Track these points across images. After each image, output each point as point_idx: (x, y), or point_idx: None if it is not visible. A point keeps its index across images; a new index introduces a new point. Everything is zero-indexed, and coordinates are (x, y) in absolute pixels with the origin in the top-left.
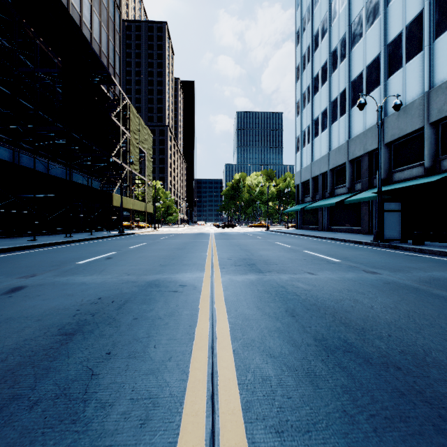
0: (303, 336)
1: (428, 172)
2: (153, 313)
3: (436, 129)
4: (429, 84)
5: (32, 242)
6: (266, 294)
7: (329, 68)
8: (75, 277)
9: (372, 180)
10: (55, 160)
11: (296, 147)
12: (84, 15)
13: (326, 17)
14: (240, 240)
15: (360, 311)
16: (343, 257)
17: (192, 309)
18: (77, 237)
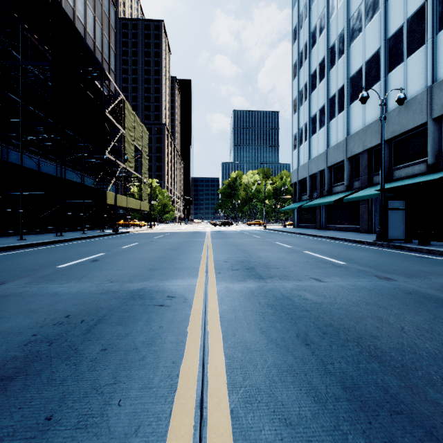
0: (326, 381)
1: (431, 169)
2: (128, 341)
3: (440, 125)
4: (432, 79)
5: (18, 241)
6: (270, 309)
7: (327, 65)
8: (48, 285)
9: (372, 178)
10: (47, 156)
11: (293, 144)
12: (78, 9)
13: (324, 13)
14: (237, 239)
15: (390, 336)
16: (348, 259)
17: (179, 332)
18: (68, 236)
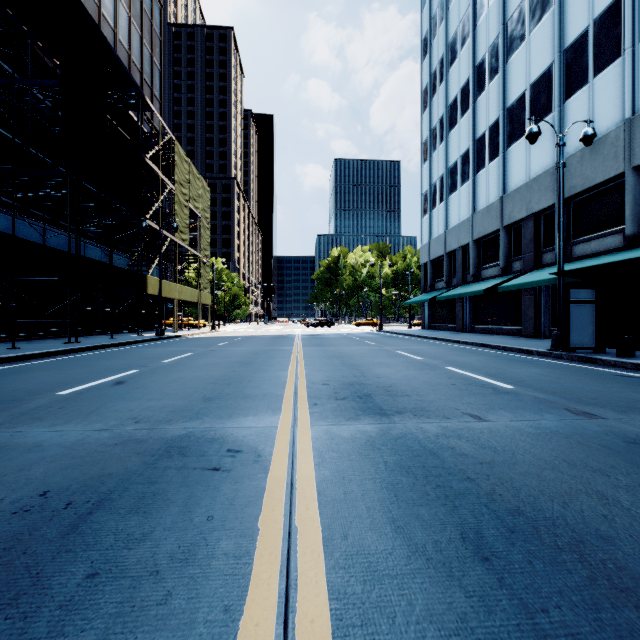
0: None
1: (630, 242)
2: (144, 552)
3: None
4: (632, 108)
5: (7, 351)
6: (405, 476)
7: (472, 90)
8: (30, 429)
9: (540, 256)
10: (56, 223)
11: (422, 207)
12: (105, 4)
13: (468, 15)
14: (341, 347)
15: (636, 538)
16: (515, 379)
17: (242, 531)
18: (87, 343)
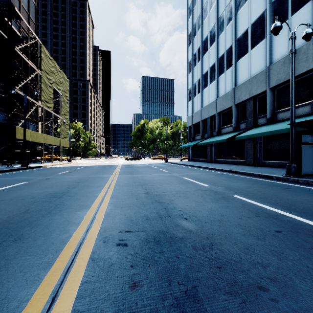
0: None
1: None
2: None
3: None
4: None
5: None
6: None
7: (217, 31)
8: None
9: (257, 120)
10: None
11: (188, 97)
12: None
13: None
14: (145, 175)
15: None
16: None
17: None
18: None
